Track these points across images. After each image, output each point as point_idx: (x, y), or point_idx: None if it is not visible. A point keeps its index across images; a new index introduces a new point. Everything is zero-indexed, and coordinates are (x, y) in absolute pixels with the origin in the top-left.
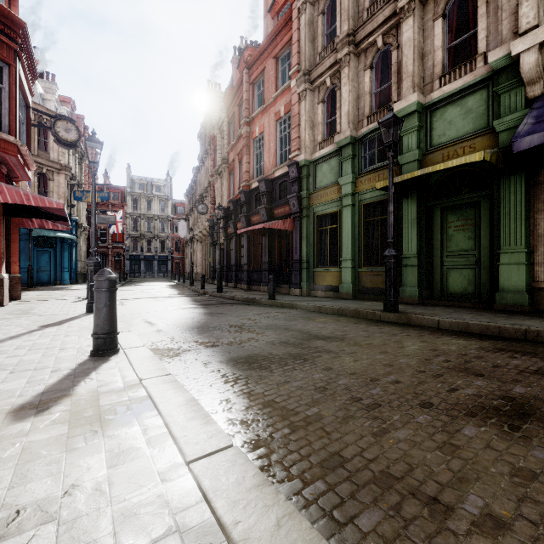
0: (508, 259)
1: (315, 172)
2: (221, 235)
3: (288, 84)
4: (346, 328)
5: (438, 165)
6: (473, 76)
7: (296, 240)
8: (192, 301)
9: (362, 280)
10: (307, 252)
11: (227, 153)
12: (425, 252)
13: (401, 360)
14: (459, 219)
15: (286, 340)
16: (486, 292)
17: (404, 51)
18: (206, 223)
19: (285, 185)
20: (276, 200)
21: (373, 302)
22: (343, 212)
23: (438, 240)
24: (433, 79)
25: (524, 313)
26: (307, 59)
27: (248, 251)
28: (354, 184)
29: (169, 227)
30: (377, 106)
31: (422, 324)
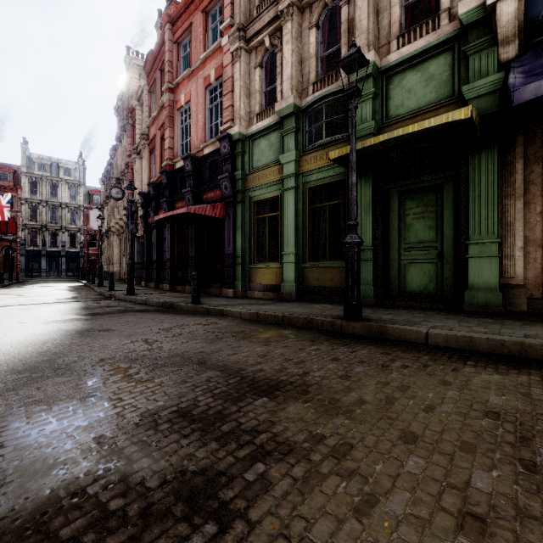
0: (479, 251)
1: (252, 150)
2: (141, 226)
3: (219, 43)
4: (302, 354)
5: (410, 126)
6: (436, 36)
7: (228, 231)
8: (81, 308)
9: (307, 277)
10: (242, 244)
11: (147, 128)
12: (381, 244)
13: (480, 482)
14: (418, 205)
15: (191, 403)
16: (450, 291)
17: (357, 2)
18: (122, 212)
19: (216, 165)
20: (205, 182)
21: (322, 304)
22: (285, 196)
23: (395, 230)
24: (390, 39)
25: (503, 315)
26: (242, 13)
27: (172, 244)
28: (298, 163)
29: (81, 218)
30: (324, 74)
31: (403, 338)
